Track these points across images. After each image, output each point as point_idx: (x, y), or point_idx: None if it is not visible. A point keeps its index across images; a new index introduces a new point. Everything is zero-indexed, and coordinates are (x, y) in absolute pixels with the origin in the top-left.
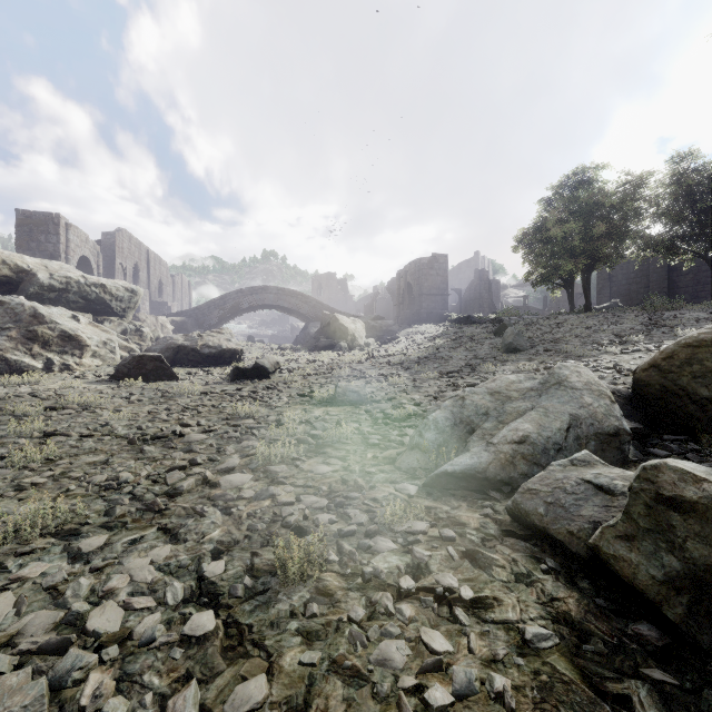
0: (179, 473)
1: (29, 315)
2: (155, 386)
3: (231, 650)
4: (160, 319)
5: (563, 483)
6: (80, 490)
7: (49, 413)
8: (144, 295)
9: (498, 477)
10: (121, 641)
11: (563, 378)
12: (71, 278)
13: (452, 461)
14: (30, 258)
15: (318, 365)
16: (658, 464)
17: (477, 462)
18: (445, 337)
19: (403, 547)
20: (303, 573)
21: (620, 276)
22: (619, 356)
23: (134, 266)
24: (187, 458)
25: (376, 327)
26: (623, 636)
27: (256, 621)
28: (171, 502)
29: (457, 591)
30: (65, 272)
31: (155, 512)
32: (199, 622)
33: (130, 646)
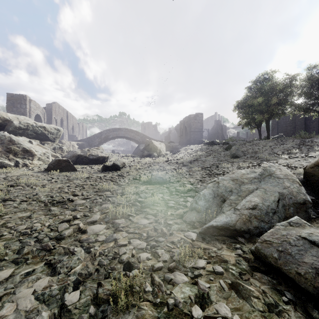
0: (65, 224)
1: (8, 140)
2: (65, 174)
3: None
4: (72, 143)
5: (287, 238)
6: (9, 235)
7: (9, 188)
8: (65, 132)
9: (242, 229)
10: None
11: (272, 172)
12: (29, 123)
13: (215, 219)
14: (10, 114)
15: (143, 164)
16: None
17: (230, 220)
18: (202, 151)
19: (191, 280)
20: (128, 305)
21: (282, 123)
22: (288, 160)
23: (60, 119)
24: (72, 214)
25: (170, 146)
26: None
27: None
28: (58, 243)
29: None
30: (26, 120)
31: (46, 250)
32: None
33: None
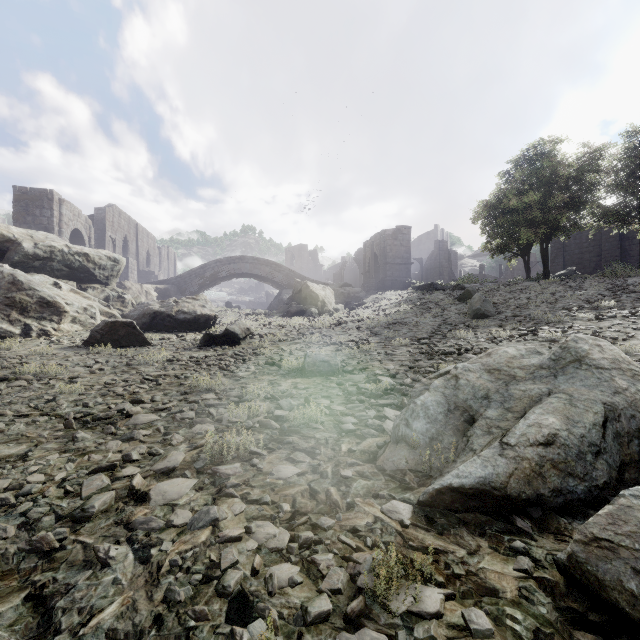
0: (101, 478)
1: (8, 282)
2: (123, 353)
3: None
4: (145, 287)
5: None
6: None
7: None
8: (132, 265)
9: (523, 496)
10: None
11: (583, 354)
12: (55, 247)
13: (457, 470)
14: (16, 228)
15: (289, 330)
16: None
17: (493, 473)
18: (410, 303)
19: None
20: None
21: (573, 245)
22: (594, 322)
23: (123, 238)
24: (124, 450)
25: (344, 294)
26: None
27: None
28: (73, 532)
29: None
30: (49, 241)
31: (41, 554)
32: None
33: None
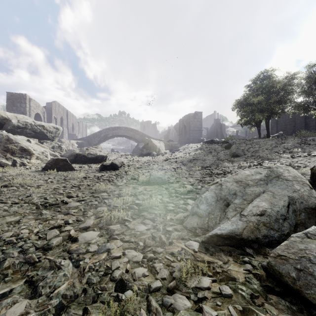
0: (55, 231)
1: (5, 139)
2: (62, 174)
3: None
4: (71, 141)
5: (306, 253)
6: None
7: (2, 189)
8: (65, 130)
9: (250, 238)
10: None
11: (280, 174)
12: (28, 122)
13: (219, 226)
14: (9, 113)
15: (142, 163)
16: None
17: (236, 228)
18: (201, 149)
19: (195, 304)
20: None
21: (281, 121)
22: (290, 159)
23: (60, 118)
24: (65, 219)
25: (169, 145)
26: None
27: None
28: (44, 254)
29: None
30: (25, 119)
31: (30, 264)
32: None
33: None
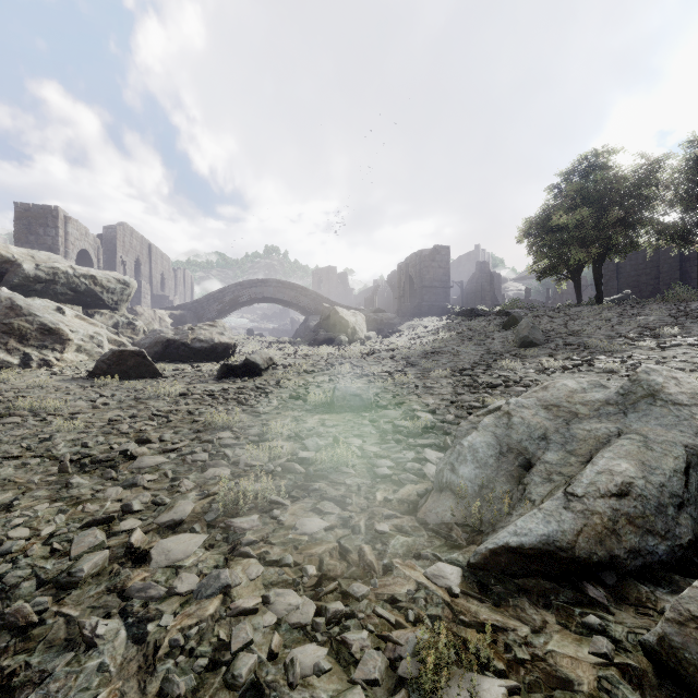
0: (95, 534)
1: (5, 307)
2: (132, 385)
3: None
4: (158, 313)
5: None
6: None
7: None
8: (144, 289)
9: (595, 558)
10: None
11: (656, 388)
12: (59, 269)
13: (514, 526)
14: (16, 248)
15: (316, 360)
16: None
17: (558, 530)
18: (449, 330)
19: None
20: None
21: (628, 267)
22: (657, 351)
23: (135, 260)
24: (124, 499)
25: (377, 320)
26: None
27: None
28: (57, 602)
29: None
30: (52, 262)
31: (15, 631)
32: None
33: None
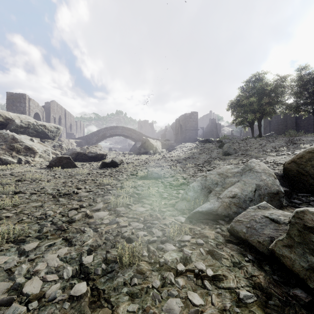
0: (74, 211)
1: (11, 138)
2: (66, 170)
3: (94, 303)
4: (70, 140)
5: (254, 217)
6: (28, 219)
7: (17, 183)
8: (63, 130)
9: (223, 214)
10: (39, 298)
11: (252, 167)
12: (30, 122)
13: (201, 206)
14: (12, 113)
15: (140, 161)
16: (303, 210)
17: (213, 206)
18: (197, 148)
19: (178, 248)
20: (130, 262)
21: (274, 121)
22: (275, 157)
23: (59, 117)
24: (79, 204)
25: (166, 144)
26: (288, 296)
27: (106, 287)
28: (70, 225)
29: (205, 271)
30: (27, 119)
31: (62, 230)
32: (78, 288)
33: (43, 301)
